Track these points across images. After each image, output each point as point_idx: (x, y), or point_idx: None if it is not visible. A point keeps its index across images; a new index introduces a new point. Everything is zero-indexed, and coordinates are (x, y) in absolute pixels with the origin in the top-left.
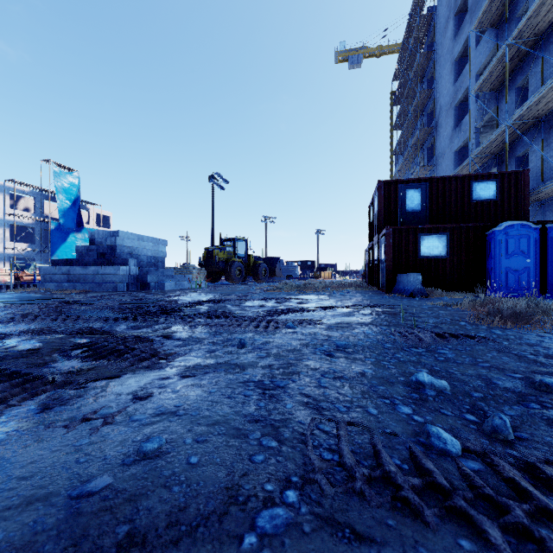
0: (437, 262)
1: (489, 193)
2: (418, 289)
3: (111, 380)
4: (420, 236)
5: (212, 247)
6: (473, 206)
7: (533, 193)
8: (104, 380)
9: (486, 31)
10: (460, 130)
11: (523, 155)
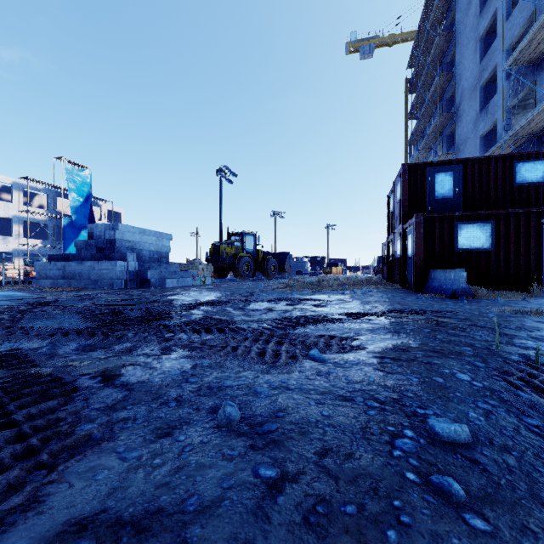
0: (479, 255)
1: (537, 175)
2: (462, 288)
3: None
4: (457, 225)
5: (219, 242)
6: (517, 190)
7: None
8: None
9: (517, 2)
10: (486, 113)
11: None
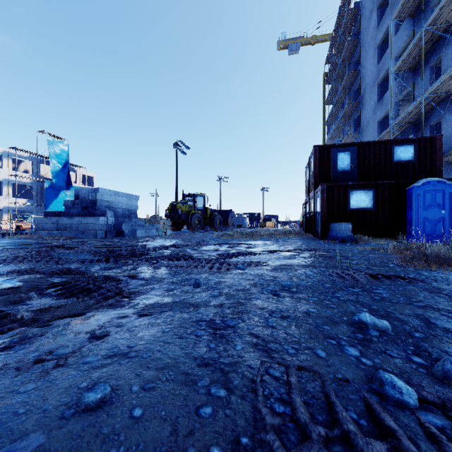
0: (364, 213)
1: (408, 155)
2: (349, 235)
3: (75, 318)
4: (350, 191)
5: (176, 201)
6: (395, 166)
7: (446, 155)
8: (69, 318)
9: (403, 21)
10: (382, 104)
11: (436, 124)
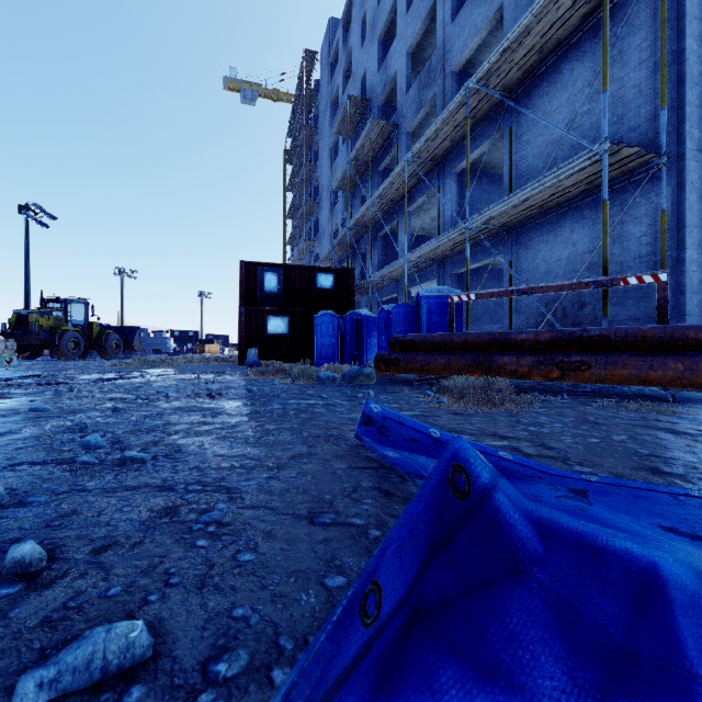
0: (281, 339)
1: (329, 284)
2: (256, 361)
3: None
4: (267, 316)
5: (26, 310)
6: (318, 292)
7: (358, 287)
8: None
9: None
10: (334, 215)
11: None
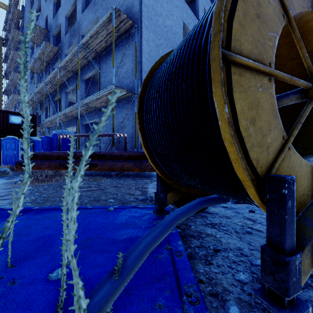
0: None
1: (18, 121)
2: None
3: None
4: None
5: None
6: (10, 125)
7: (39, 125)
8: None
9: None
10: (32, 84)
11: None
